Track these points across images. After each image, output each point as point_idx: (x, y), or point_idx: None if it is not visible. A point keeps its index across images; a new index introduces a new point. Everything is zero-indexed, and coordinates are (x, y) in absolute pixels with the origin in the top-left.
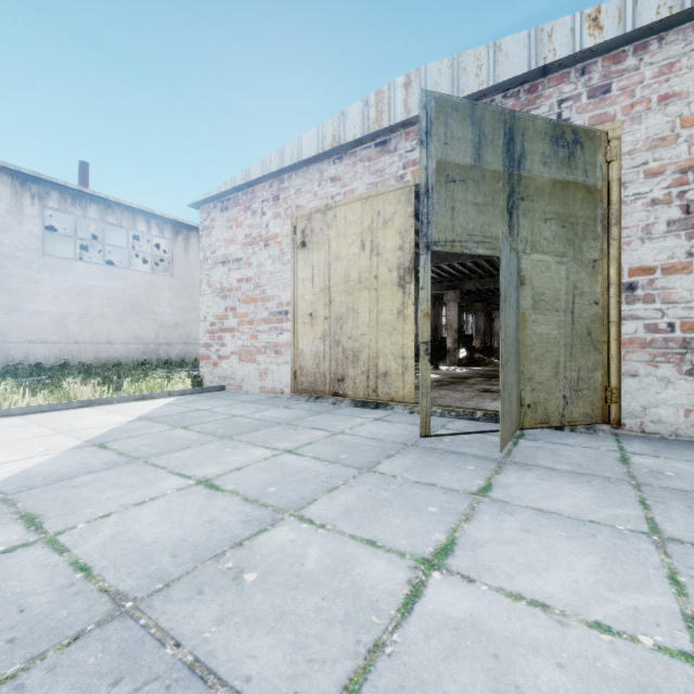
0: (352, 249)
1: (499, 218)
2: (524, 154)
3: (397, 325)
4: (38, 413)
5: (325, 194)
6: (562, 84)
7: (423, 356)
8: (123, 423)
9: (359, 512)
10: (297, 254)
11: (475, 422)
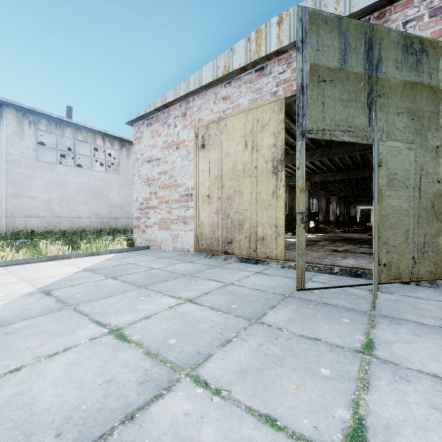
0: (238, 148)
1: (360, 111)
2: (380, 60)
3: (271, 202)
4: (17, 265)
5: (219, 109)
6: (406, 8)
7: (299, 224)
8: (71, 273)
9: (253, 373)
10: (199, 153)
11: (334, 276)
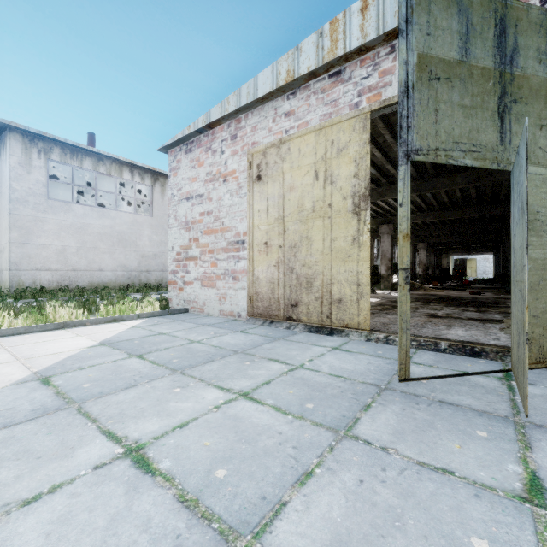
0: (306, 180)
1: (489, 123)
2: (517, 49)
3: (351, 252)
4: (14, 335)
5: (280, 129)
6: None
7: (402, 285)
8: (83, 349)
9: (358, 546)
10: (253, 187)
11: (442, 354)
